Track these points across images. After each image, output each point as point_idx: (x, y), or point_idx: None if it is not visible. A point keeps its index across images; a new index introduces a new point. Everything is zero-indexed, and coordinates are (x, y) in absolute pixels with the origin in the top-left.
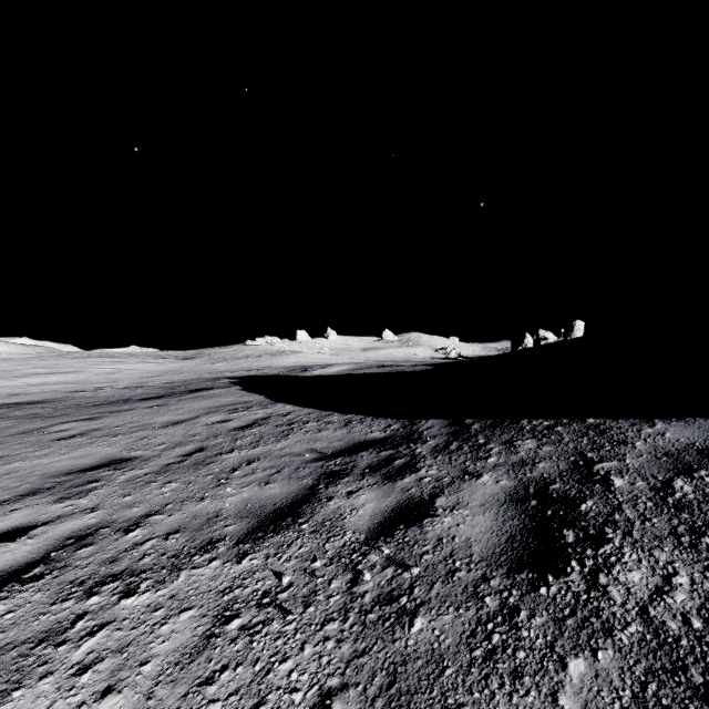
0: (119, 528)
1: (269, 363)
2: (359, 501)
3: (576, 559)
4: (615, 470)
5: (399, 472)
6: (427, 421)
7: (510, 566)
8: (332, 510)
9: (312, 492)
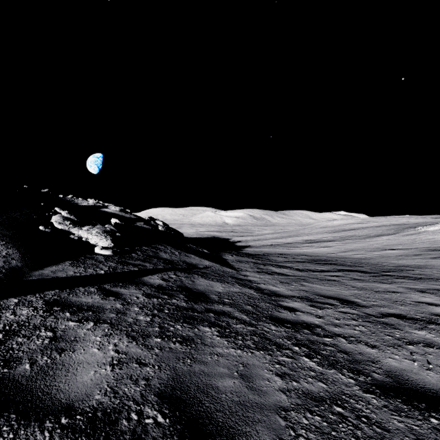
0: (422, 225)
1: None
2: None
3: None
4: None
5: None
6: None
7: None
8: None
9: None
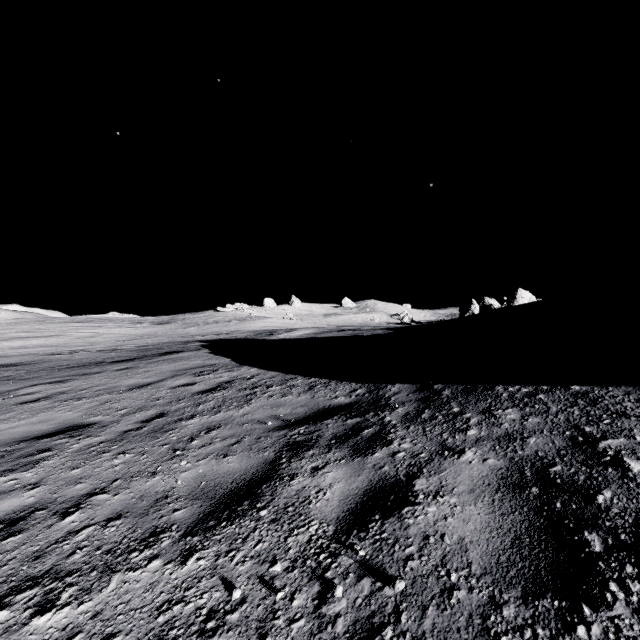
0: (56, 511)
1: (238, 328)
2: (326, 480)
3: (615, 581)
4: (626, 449)
5: (368, 444)
6: (393, 386)
7: (524, 586)
8: (296, 491)
9: (274, 467)
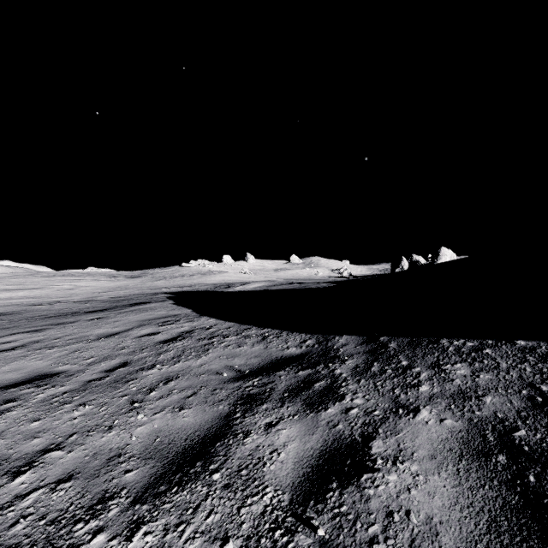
0: (8, 470)
1: (200, 281)
2: (280, 438)
3: None
4: None
5: (321, 399)
6: (340, 337)
7: None
8: (249, 451)
9: (228, 423)
